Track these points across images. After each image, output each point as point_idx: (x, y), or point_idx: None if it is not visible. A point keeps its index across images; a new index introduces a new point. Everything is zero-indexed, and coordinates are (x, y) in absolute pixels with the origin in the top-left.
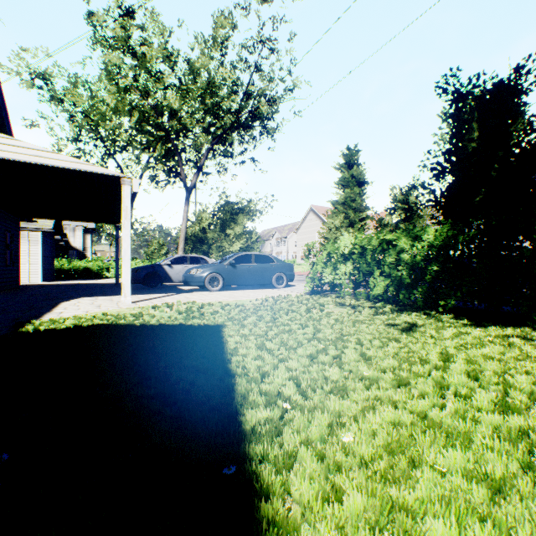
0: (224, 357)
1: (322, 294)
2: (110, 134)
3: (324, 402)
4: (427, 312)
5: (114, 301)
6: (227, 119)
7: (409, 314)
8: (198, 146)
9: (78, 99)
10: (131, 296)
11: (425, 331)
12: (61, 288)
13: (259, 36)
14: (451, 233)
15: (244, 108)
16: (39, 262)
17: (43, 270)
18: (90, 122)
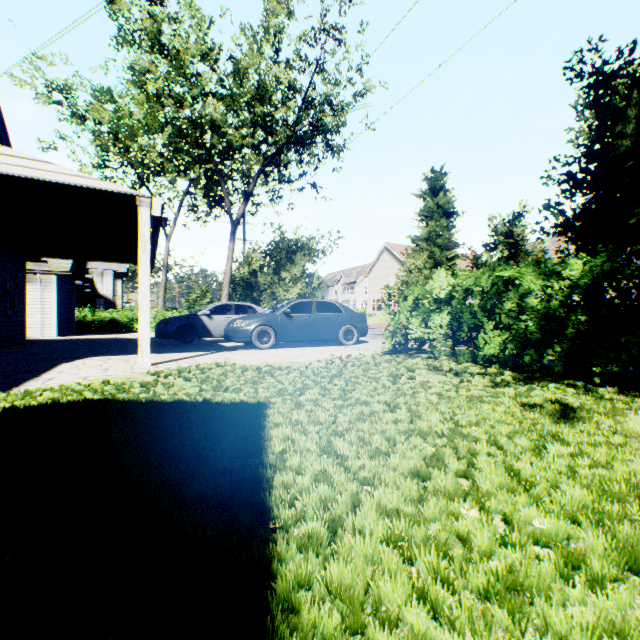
0: (261, 474)
1: (407, 353)
2: (142, 158)
3: None
4: (571, 383)
5: (130, 362)
6: (281, 133)
7: (543, 385)
8: (246, 170)
9: (103, 115)
10: (155, 356)
11: (592, 418)
12: (75, 344)
13: (321, 24)
14: (612, 264)
15: (302, 119)
16: (54, 312)
17: (58, 321)
18: (118, 145)
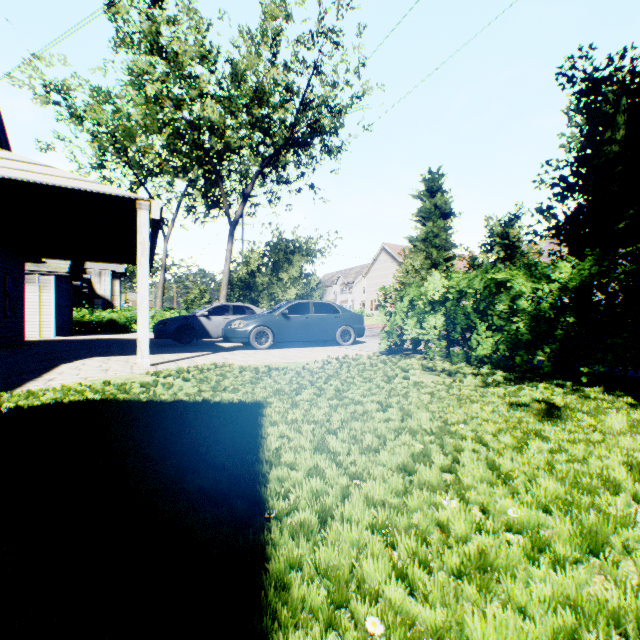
0: (257, 469)
1: (403, 354)
2: (140, 159)
3: (456, 611)
4: (560, 383)
5: (129, 362)
6: (279, 134)
7: (533, 385)
8: (244, 171)
9: (101, 116)
10: (153, 356)
11: (575, 417)
12: (73, 345)
13: (319, 27)
14: (598, 268)
15: (300, 121)
16: (52, 313)
17: (56, 322)
18: (116, 145)
